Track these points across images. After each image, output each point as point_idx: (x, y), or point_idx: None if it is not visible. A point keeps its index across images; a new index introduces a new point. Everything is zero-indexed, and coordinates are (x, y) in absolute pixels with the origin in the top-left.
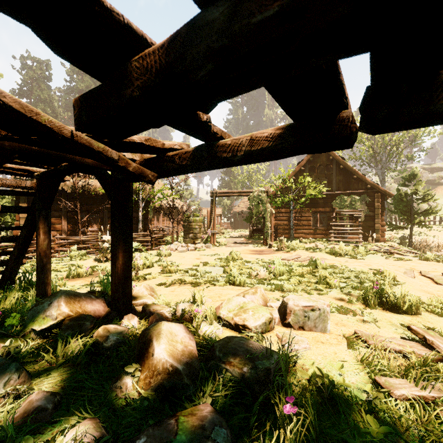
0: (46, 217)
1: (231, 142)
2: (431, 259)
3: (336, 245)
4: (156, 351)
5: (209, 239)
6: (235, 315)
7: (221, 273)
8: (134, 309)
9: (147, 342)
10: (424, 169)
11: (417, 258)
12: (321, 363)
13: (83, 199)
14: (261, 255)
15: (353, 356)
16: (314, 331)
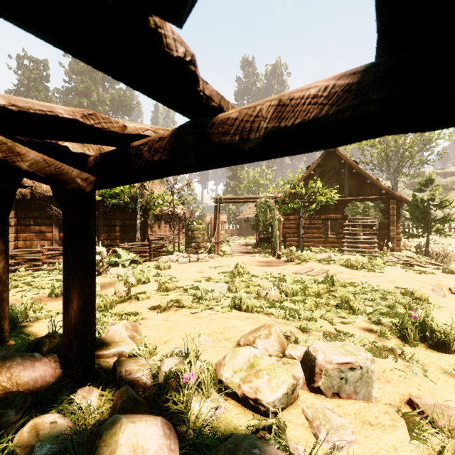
0: (2, 232)
1: (238, 114)
2: None
3: (350, 255)
4: None
5: (213, 248)
6: (243, 381)
7: (226, 292)
8: (99, 370)
9: None
10: (437, 173)
11: (440, 271)
12: None
13: None
14: (270, 268)
15: (423, 454)
16: (354, 399)
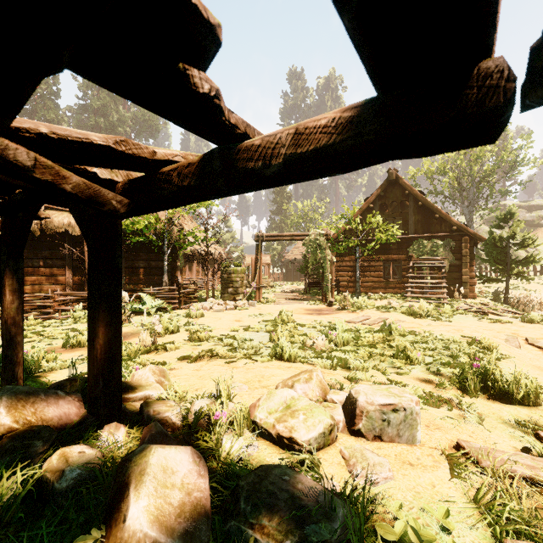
0: (15, 269)
1: (261, 141)
2: (537, 321)
3: (414, 302)
4: (130, 512)
5: (253, 294)
6: (278, 420)
7: (267, 342)
8: (125, 410)
9: (121, 488)
10: (520, 207)
11: (519, 320)
12: (413, 507)
13: None
14: (320, 316)
15: (461, 491)
16: (397, 443)
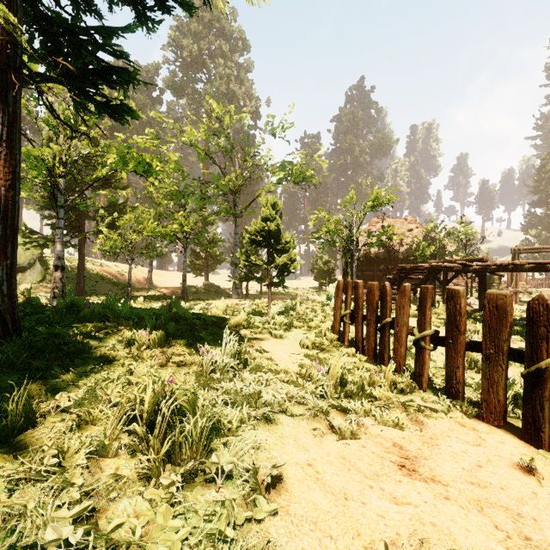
0: (434, 280)
1: None
2: None
3: None
4: None
5: None
6: None
7: None
8: None
9: None
10: None
11: None
12: None
13: (387, 262)
14: None
15: None
16: None
